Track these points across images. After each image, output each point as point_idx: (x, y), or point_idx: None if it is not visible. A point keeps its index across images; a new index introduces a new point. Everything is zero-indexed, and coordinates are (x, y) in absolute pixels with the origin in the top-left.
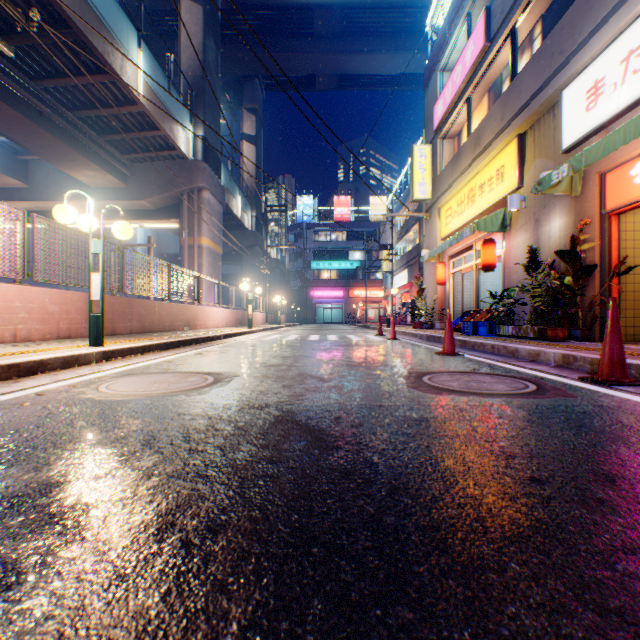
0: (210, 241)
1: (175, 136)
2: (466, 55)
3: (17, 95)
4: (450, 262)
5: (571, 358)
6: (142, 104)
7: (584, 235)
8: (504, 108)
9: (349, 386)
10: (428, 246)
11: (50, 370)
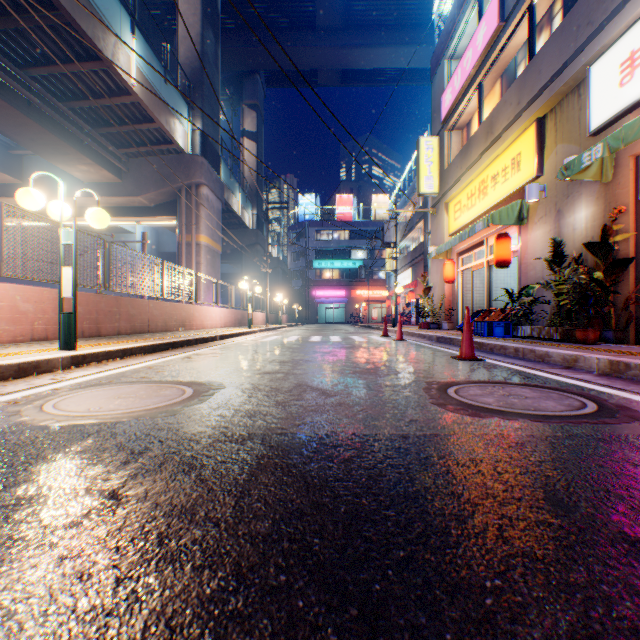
0: (208, 238)
1: (172, 129)
2: (477, 38)
3: (3, 83)
4: (459, 259)
5: (622, 365)
6: (136, 94)
7: (617, 225)
8: (521, 91)
9: (359, 403)
10: (435, 243)
11: None
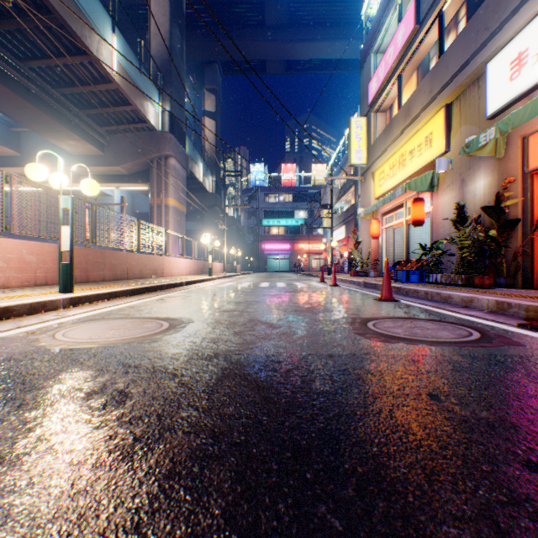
0: (176, 201)
1: (145, 111)
2: (398, 37)
3: (7, 74)
4: (383, 219)
5: (505, 305)
6: (116, 82)
7: (508, 192)
8: (432, 82)
9: (298, 333)
10: (363, 205)
11: (16, 316)
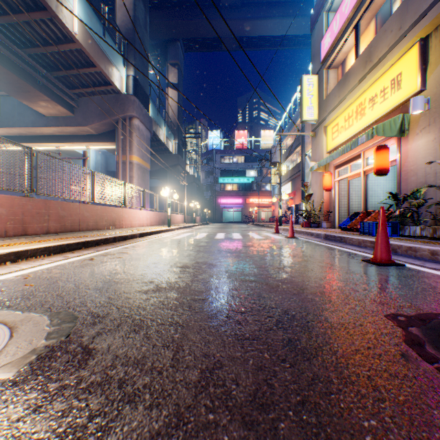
0: (139, 158)
1: (109, 73)
2: None
3: None
4: (336, 171)
5: None
6: (78, 41)
7: None
8: (403, 16)
9: None
10: (314, 159)
11: None
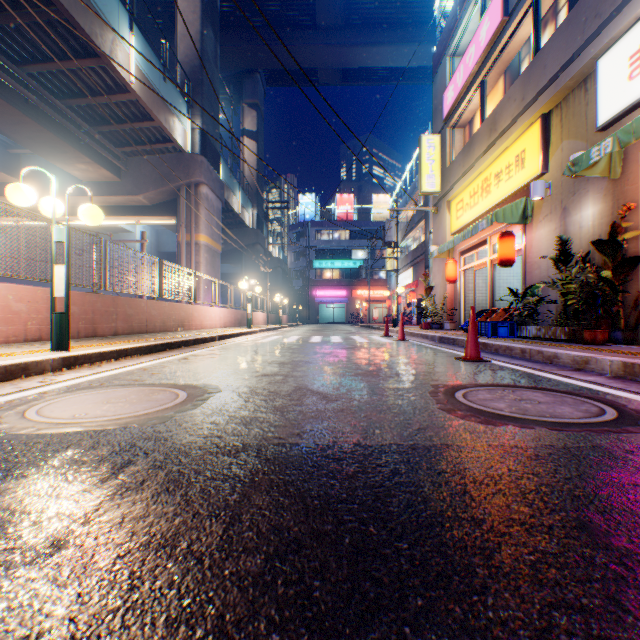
0: (208, 238)
1: (171, 127)
2: (480, 34)
3: None
4: (461, 258)
5: (637, 368)
6: (134, 92)
7: (626, 222)
8: (525, 86)
9: (362, 409)
10: (437, 242)
11: None
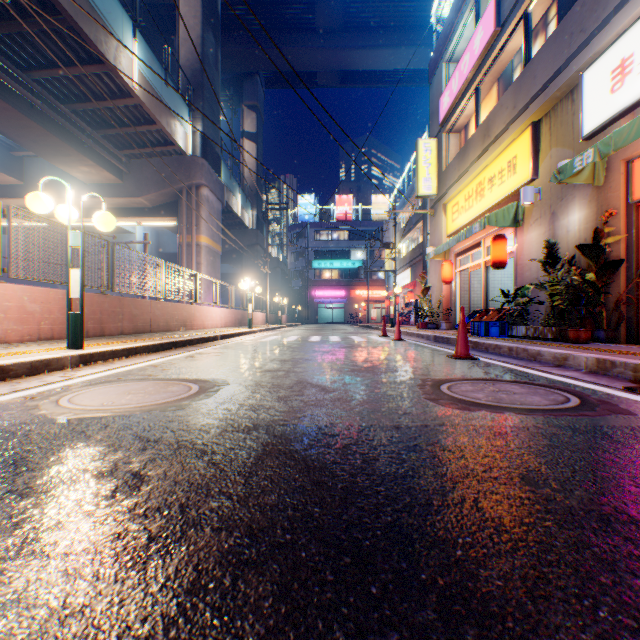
0: (209, 239)
1: (172, 131)
2: (475, 42)
3: (7, 86)
4: (457, 260)
5: (608, 363)
6: (137, 96)
7: (608, 228)
8: (517, 95)
9: (356, 398)
10: (433, 243)
11: (13, 377)
